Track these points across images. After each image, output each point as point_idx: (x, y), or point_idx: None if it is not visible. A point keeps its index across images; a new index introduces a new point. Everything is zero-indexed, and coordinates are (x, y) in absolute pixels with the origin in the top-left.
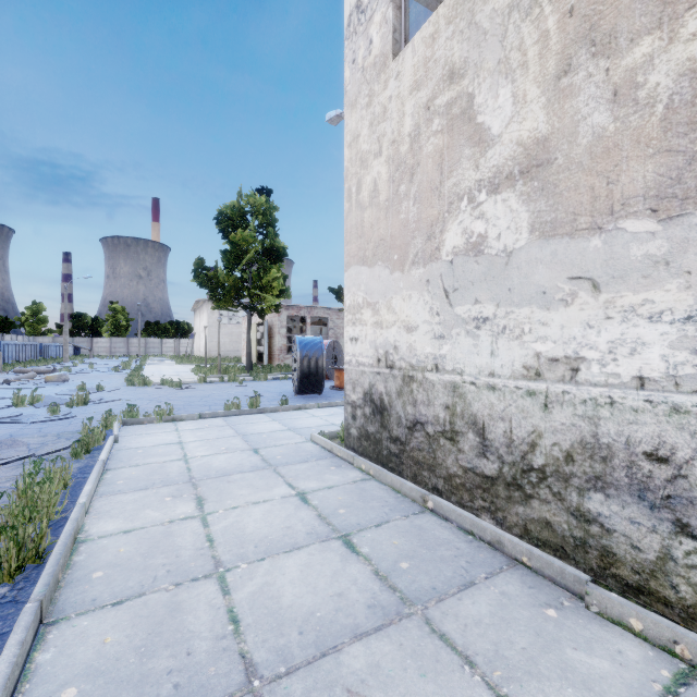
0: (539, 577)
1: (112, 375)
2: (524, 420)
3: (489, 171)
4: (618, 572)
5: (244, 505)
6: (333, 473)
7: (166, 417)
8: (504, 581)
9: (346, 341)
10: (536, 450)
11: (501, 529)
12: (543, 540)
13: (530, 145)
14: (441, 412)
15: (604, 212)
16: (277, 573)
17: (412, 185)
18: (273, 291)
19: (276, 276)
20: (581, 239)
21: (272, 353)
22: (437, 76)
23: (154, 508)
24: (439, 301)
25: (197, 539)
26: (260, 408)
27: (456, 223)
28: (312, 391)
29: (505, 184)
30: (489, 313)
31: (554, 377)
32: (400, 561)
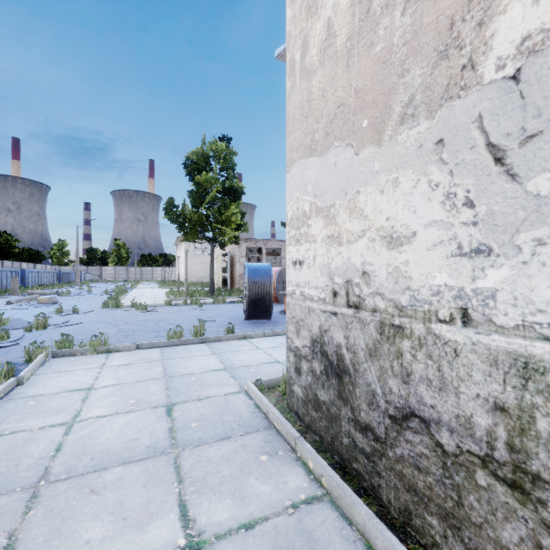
0: None
1: (101, 297)
2: None
3: None
4: None
5: None
6: (263, 473)
7: (100, 348)
8: None
9: (288, 265)
10: None
11: None
12: None
13: None
14: (480, 413)
15: None
16: None
17: None
18: (232, 225)
19: (234, 211)
20: None
21: (234, 279)
22: None
23: None
24: (473, 174)
25: None
26: (203, 338)
27: None
28: (260, 317)
29: None
30: None
31: None
32: None
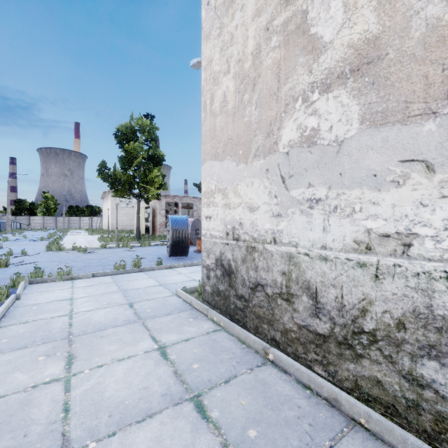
0: (379, 442)
1: (39, 243)
2: (355, 288)
3: (321, 73)
4: None
5: (109, 363)
6: (191, 324)
7: (65, 277)
8: None
9: (202, 219)
10: (367, 315)
11: (333, 381)
12: (374, 396)
13: (361, 45)
14: (278, 277)
15: (439, 97)
16: None
17: (254, 93)
18: (155, 184)
19: (157, 174)
20: (413, 124)
21: (155, 227)
22: (275, 2)
23: (24, 369)
24: (277, 185)
25: (53, 409)
26: (141, 268)
27: (292, 121)
28: (180, 254)
29: (337, 83)
30: (321, 194)
31: (385, 251)
32: (248, 428)
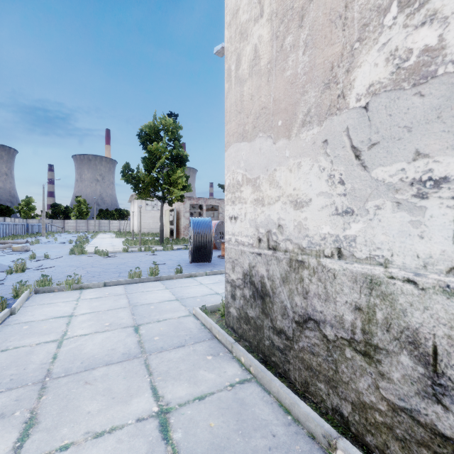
0: None
1: (66, 245)
2: None
3: None
4: None
5: (80, 442)
6: (209, 367)
7: (74, 286)
8: None
9: (226, 220)
10: None
11: None
12: None
13: None
14: (347, 313)
15: None
16: None
17: (301, 30)
18: (178, 186)
19: (180, 175)
20: None
21: (179, 230)
22: None
23: None
24: (344, 164)
25: None
26: (157, 277)
27: (376, 49)
28: (202, 260)
29: None
30: (449, 169)
31: None
32: None
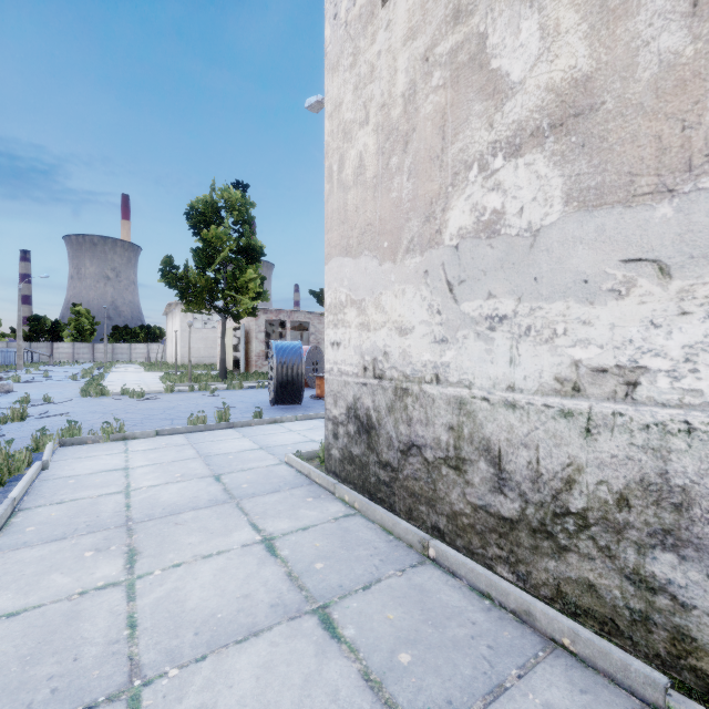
0: (590, 671)
1: (68, 384)
2: (556, 449)
3: (507, 129)
4: (699, 664)
5: (190, 561)
6: (310, 506)
7: (115, 435)
8: (545, 680)
9: (327, 346)
10: (574, 488)
11: (524, 587)
12: (585, 608)
13: (566, 89)
14: (443, 433)
15: (678, 169)
16: (220, 685)
17: (406, 156)
18: (250, 293)
19: (252, 276)
20: (641, 207)
21: (249, 359)
22: (438, 18)
23: (64, 570)
24: (440, 296)
25: (113, 624)
26: (230, 423)
27: (463, 198)
28: (289, 401)
29: (530, 143)
30: (507, 309)
31: (601, 393)
32: (398, 650)
